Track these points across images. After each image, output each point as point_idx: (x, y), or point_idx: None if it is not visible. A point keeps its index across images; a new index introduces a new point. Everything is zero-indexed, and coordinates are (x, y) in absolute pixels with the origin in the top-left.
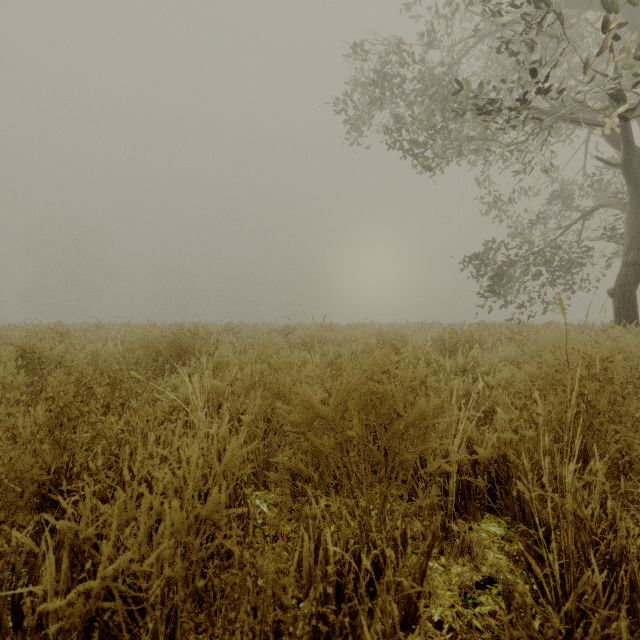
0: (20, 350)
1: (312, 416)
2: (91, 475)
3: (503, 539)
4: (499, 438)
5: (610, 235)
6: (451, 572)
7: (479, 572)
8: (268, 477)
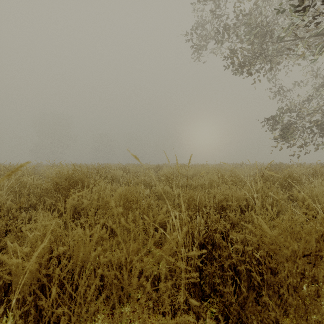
0: None
1: None
2: None
3: None
4: None
5: None
6: None
7: None
8: None
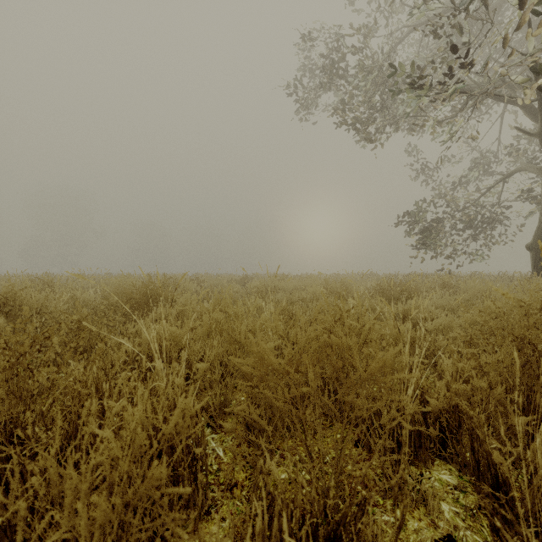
0: (3, 298)
1: (266, 369)
2: (45, 425)
3: (456, 489)
4: (450, 387)
5: (527, 197)
6: (408, 528)
7: (436, 528)
8: (224, 420)
